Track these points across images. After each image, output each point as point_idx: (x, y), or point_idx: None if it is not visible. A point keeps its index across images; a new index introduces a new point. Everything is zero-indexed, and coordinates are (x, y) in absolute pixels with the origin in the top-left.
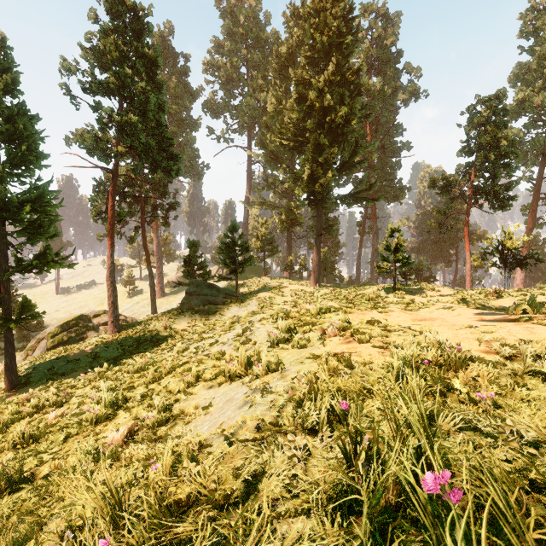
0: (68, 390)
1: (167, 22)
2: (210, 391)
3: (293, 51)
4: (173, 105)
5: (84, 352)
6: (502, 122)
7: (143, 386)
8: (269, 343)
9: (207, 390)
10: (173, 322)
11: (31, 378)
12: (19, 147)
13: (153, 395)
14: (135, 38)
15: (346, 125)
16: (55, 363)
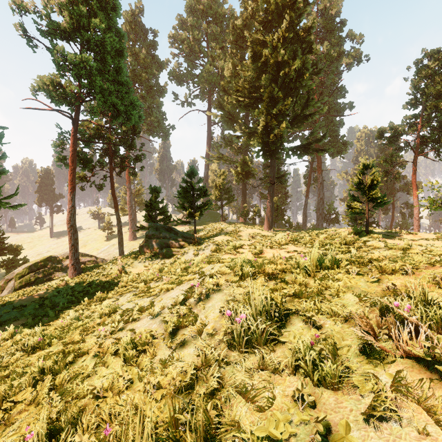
0: None
1: (138, 2)
2: None
3: (248, 23)
4: (143, 73)
5: (33, 297)
6: None
7: None
8: (228, 333)
9: None
10: (130, 266)
11: None
12: None
13: None
14: None
15: (299, 79)
16: None
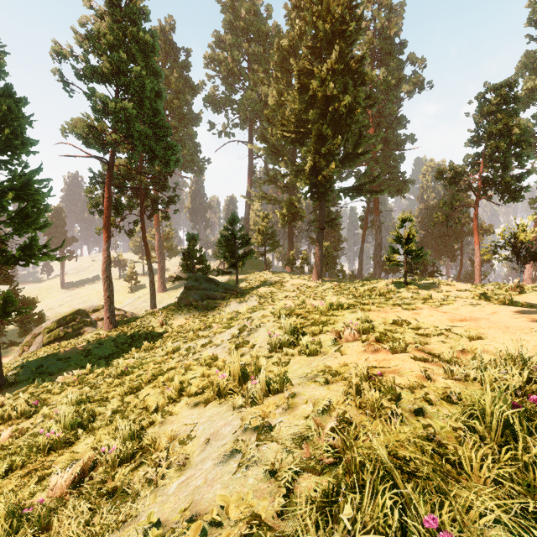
0: (43, 396)
1: (168, 17)
2: (193, 411)
3: (295, 43)
4: (174, 99)
5: (75, 349)
6: (513, 110)
7: (119, 397)
8: (269, 347)
9: (190, 410)
10: (170, 318)
11: (18, 377)
12: (4, 131)
13: (126, 412)
14: (131, 23)
15: (350, 115)
16: (44, 360)
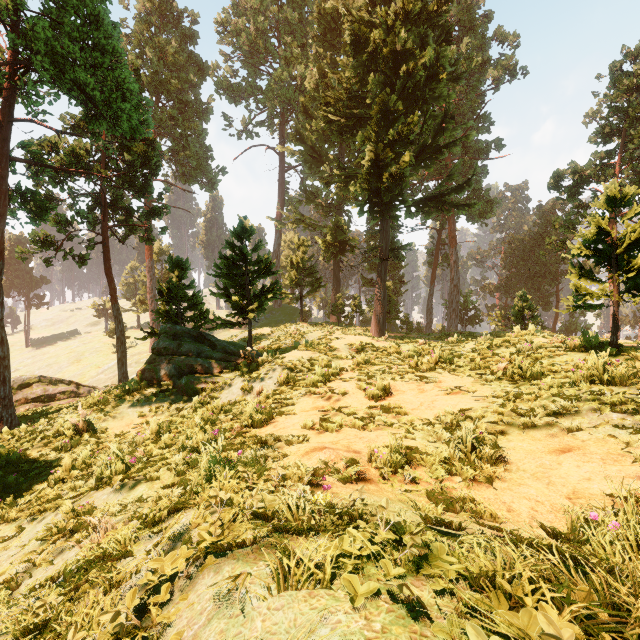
0: None
1: None
2: None
3: None
4: (173, 80)
5: None
6: None
7: None
8: None
9: None
10: (108, 415)
11: None
12: None
13: None
14: None
15: (430, 84)
16: None
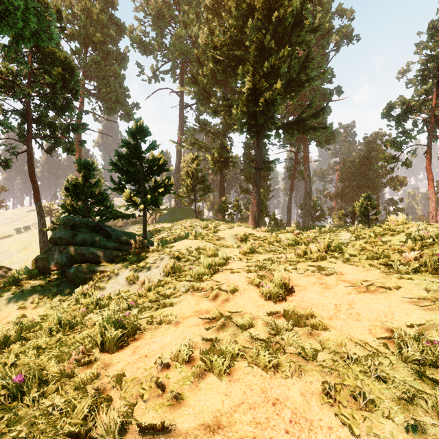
0: None
1: None
2: None
3: None
4: (97, 34)
5: None
6: None
7: None
8: None
9: None
10: None
11: None
12: None
13: None
14: None
15: (296, 29)
16: None
